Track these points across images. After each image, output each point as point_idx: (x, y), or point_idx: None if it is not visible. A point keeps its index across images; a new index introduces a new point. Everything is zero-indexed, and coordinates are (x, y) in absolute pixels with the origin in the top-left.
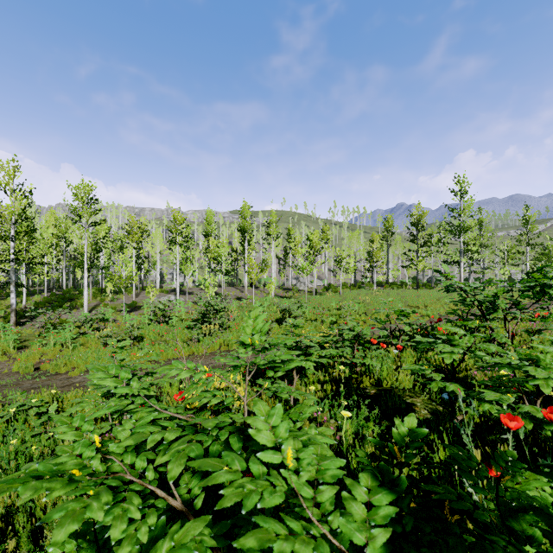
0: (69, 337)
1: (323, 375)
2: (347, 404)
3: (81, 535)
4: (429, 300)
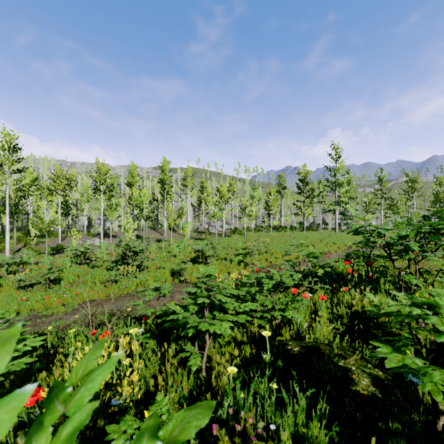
0: None
1: (239, 330)
2: (271, 372)
3: None
4: (314, 240)
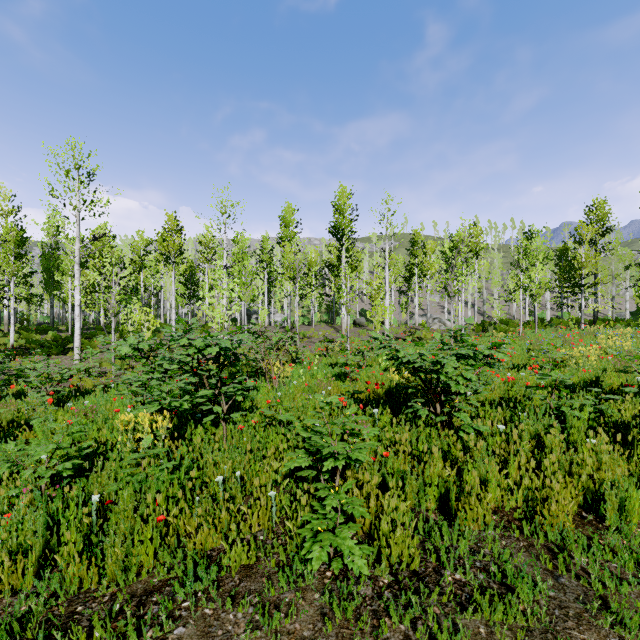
0: None
1: None
2: None
3: None
4: None
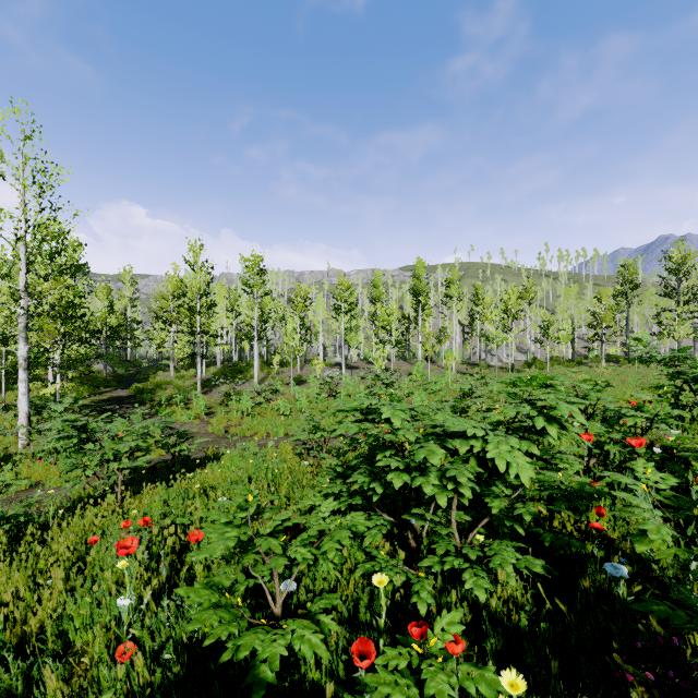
0: (249, 405)
1: None
2: None
3: (331, 469)
4: None
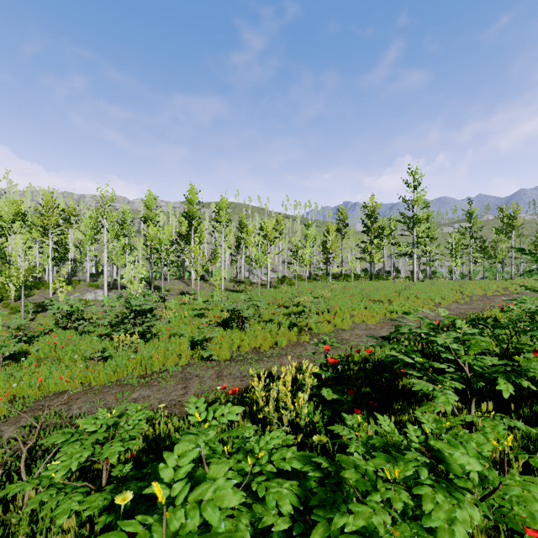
0: None
1: None
2: None
3: None
4: (389, 293)
